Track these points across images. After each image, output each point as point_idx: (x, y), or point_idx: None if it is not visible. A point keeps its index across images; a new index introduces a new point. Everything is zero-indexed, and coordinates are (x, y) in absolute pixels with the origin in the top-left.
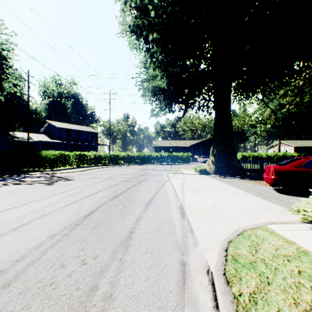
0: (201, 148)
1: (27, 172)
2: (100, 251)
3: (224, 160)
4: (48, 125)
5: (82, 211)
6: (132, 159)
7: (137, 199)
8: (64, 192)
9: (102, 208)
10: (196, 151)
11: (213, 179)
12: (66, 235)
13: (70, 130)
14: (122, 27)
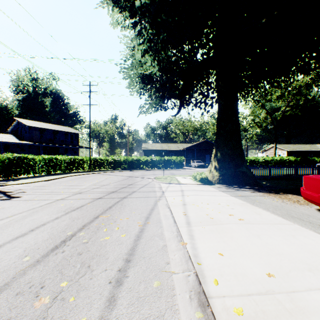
0: (195, 152)
1: None
2: None
3: (231, 166)
4: (17, 123)
5: None
6: (118, 164)
7: (101, 253)
8: None
9: None
10: (189, 155)
11: (221, 192)
12: None
13: (45, 130)
14: None
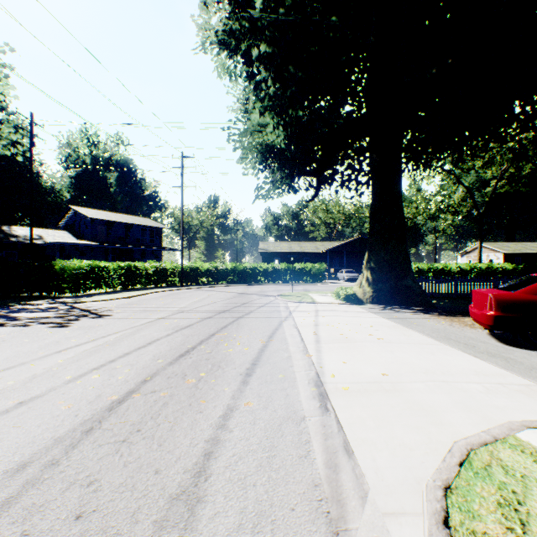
0: (344, 256)
1: (26, 300)
2: (124, 522)
3: (390, 278)
4: (74, 213)
5: (107, 393)
6: (222, 274)
7: (228, 359)
8: (83, 343)
9: (152, 384)
10: (335, 261)
11: (371, 313)
12: (53, 465)
13: (113, 223)
14: (202, 33)
